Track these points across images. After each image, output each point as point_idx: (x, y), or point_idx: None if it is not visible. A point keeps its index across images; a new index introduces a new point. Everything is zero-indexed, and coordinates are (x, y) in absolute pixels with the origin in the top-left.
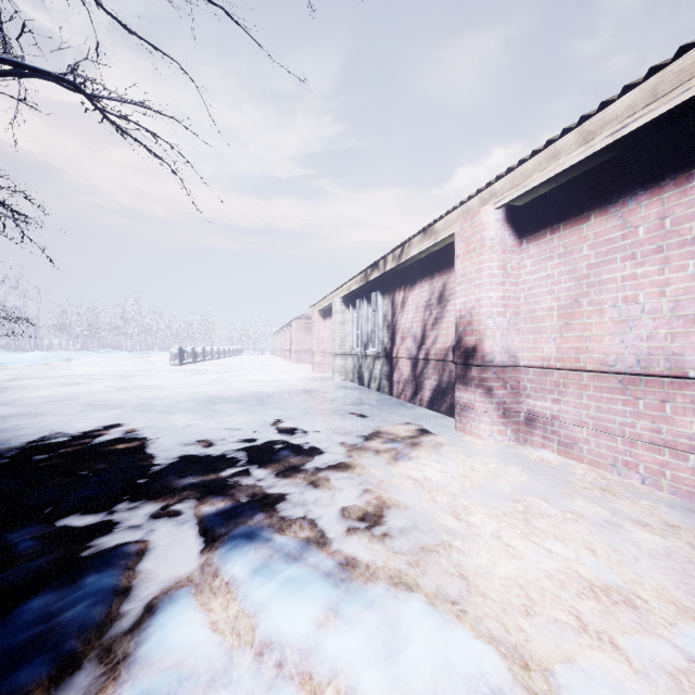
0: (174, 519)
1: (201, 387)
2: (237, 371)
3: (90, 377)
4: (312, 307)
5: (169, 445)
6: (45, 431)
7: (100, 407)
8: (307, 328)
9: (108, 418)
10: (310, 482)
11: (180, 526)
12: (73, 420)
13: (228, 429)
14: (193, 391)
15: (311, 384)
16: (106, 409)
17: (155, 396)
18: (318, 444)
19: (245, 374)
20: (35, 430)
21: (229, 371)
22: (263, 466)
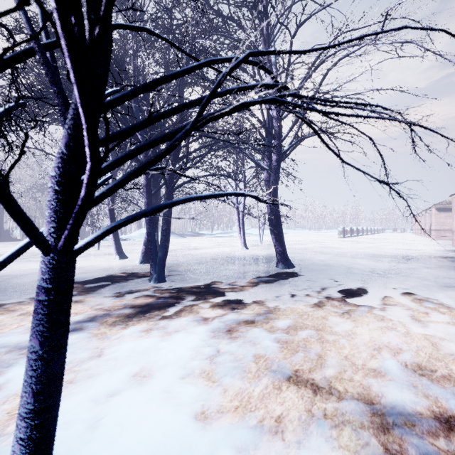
0: (377, 285)
1: (363, 249)
2: (383, 243)
3: (303, 241)
4: (451, 196)
5: (362, 268)
6: (309, 258)
7: (320, 253)
8: (448, 212)
9: (327, 257)
10: (440, 288)
11: (381, 286)
12: (315, 256)
13: (389, 267)
14: (360, 251)
15: (448, 254)
16: (324, 254)
17: (341, 252)
18: (448, 279)
19: (391, 244)
20: (305, 258)
21: (378, 243)
22: (413, 280)
